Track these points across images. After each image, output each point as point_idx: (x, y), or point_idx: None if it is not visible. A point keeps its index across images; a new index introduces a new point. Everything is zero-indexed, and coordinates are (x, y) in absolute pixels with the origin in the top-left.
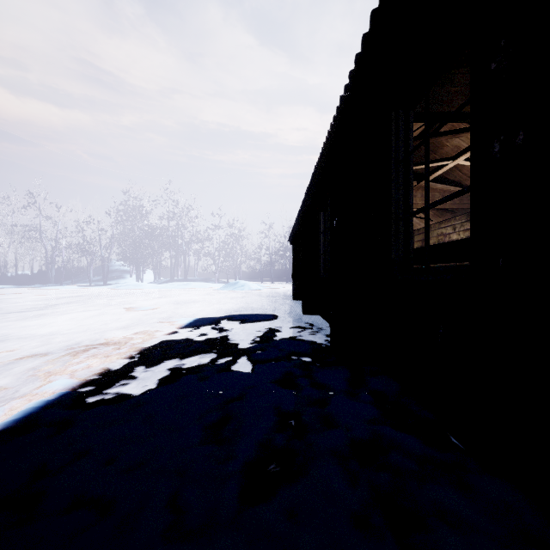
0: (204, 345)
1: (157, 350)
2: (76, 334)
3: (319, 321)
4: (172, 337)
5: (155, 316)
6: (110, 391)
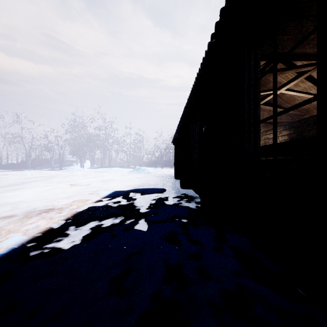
0: (117, 210)
1: (85, 213)
2: (35, 202)
3: (191, 193)
4: (97, 204)
5: (88, 190)
6: (48, 246)
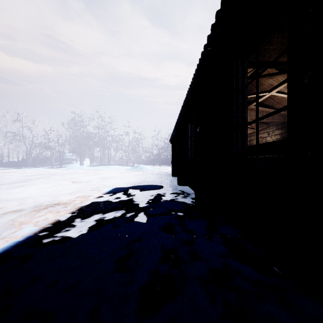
0: (118, 205)
1: (89, 208)
2: (40, 198)
3: (187, 190)
4: (99, 199)
5: (89, 186)
6: (58, 235)
